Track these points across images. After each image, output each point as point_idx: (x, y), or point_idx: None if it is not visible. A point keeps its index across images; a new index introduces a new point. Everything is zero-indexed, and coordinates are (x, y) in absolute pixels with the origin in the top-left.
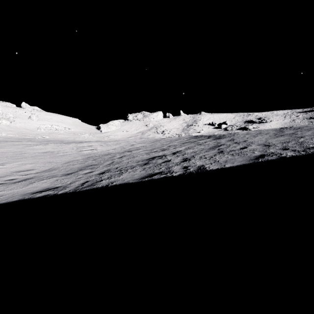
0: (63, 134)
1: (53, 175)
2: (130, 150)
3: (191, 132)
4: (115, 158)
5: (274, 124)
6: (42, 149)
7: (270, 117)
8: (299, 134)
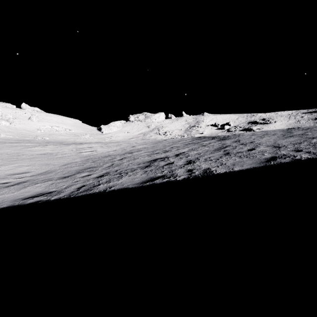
0: (63, 135)
1: (49, 179)
2: (131, 152)
3: (193, 133)
4: (115, 160)
5: (278, 125)
6: (41, 151)
7: (274, 118)
8: (309, 134)
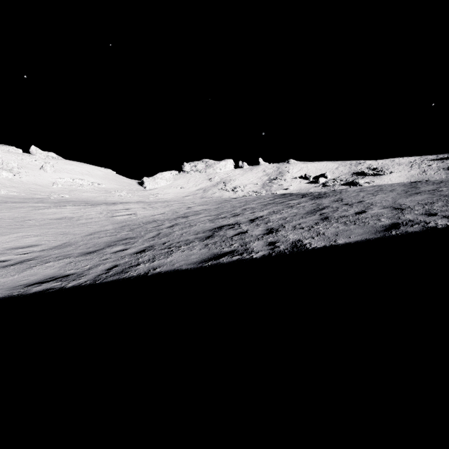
0: (89, 192)
1: (66, 255)
2: (186, 216)
3: (274, 189)
4: (163, 228)
5: (395, 178)
6: (56, 214)
7: (389, 168)
8: (444, 190)
